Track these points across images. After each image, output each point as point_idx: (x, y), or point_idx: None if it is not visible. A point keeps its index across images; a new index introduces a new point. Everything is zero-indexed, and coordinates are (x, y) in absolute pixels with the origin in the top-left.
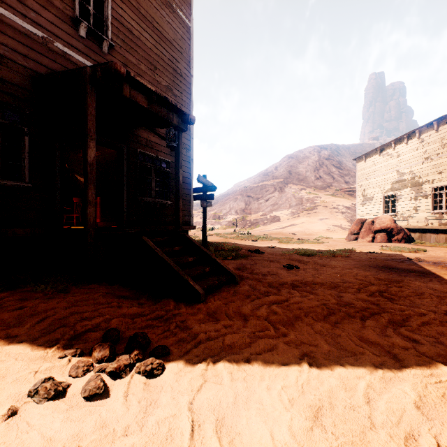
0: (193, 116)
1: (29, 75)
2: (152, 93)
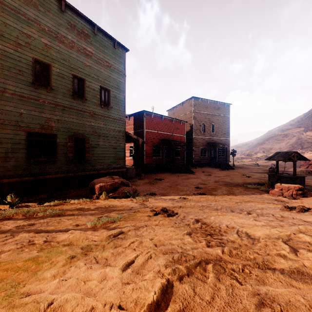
0: (228, 145)
1: (206, 143)
2: (223, 145)
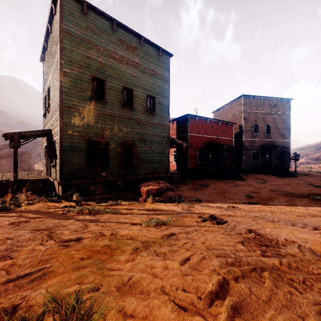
0: (289, 148)
1: (260, 146)
2: (281, 148)
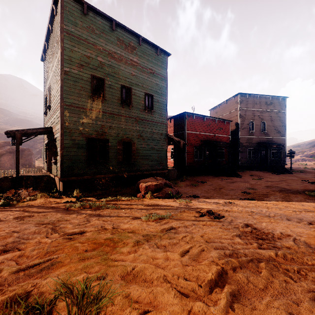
0: (284, 145)
1: (256, 143)
2: (276, 145)
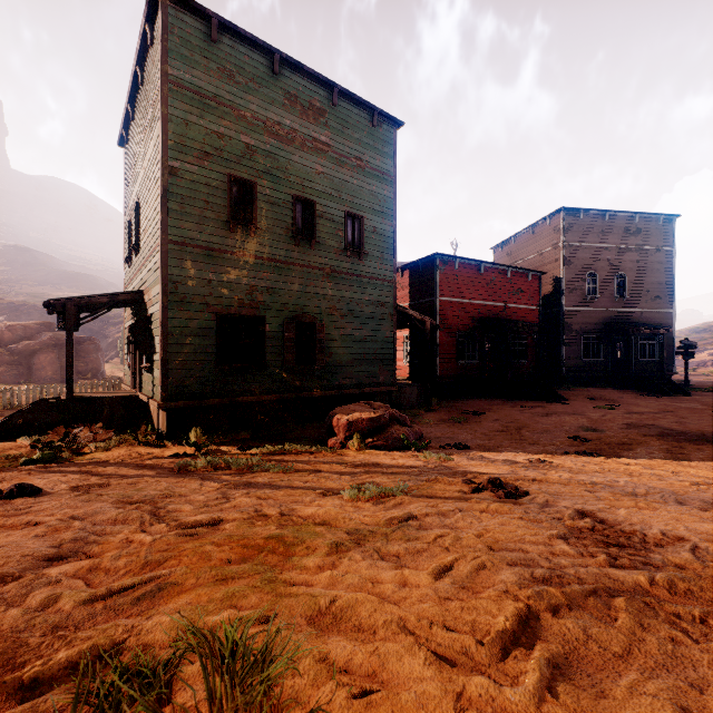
0: (670, 329)
1: (602, 324)
2: (651, 328)
